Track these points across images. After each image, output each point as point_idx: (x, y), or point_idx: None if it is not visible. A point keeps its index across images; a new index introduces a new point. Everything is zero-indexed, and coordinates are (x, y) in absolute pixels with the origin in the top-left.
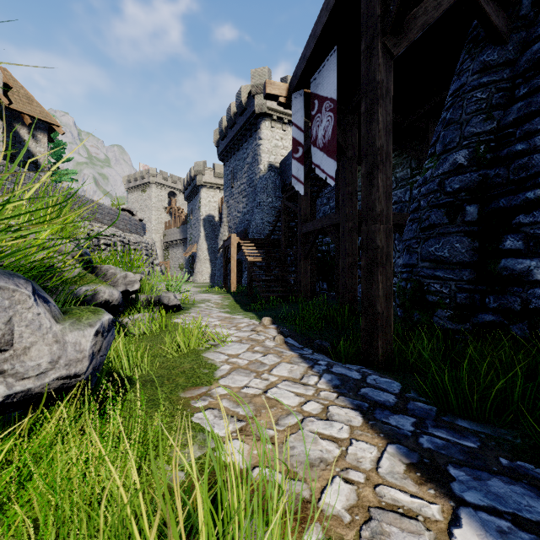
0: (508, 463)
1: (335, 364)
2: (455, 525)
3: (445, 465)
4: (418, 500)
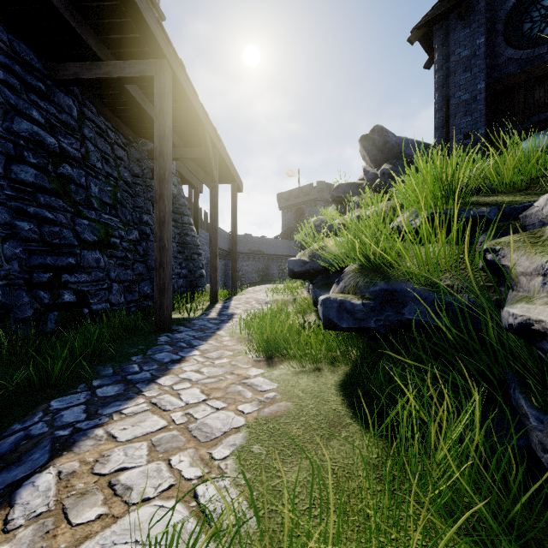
0: (140, 360)
1: (56, 426)
2: (195, 355)
3: (165, 362)
4: (196, 358)
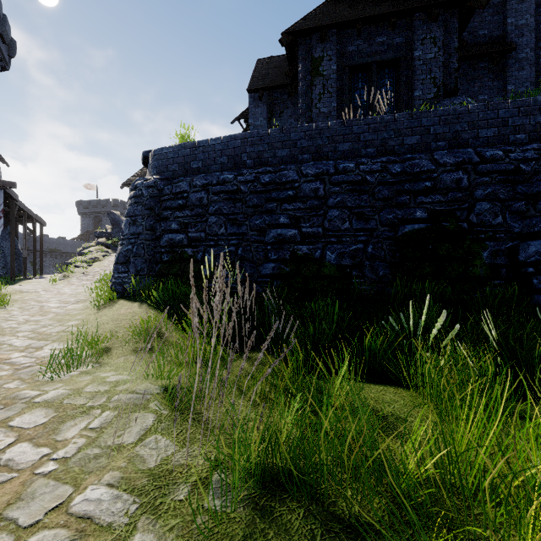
0: None
1: None
2: None
3: None
4: None
